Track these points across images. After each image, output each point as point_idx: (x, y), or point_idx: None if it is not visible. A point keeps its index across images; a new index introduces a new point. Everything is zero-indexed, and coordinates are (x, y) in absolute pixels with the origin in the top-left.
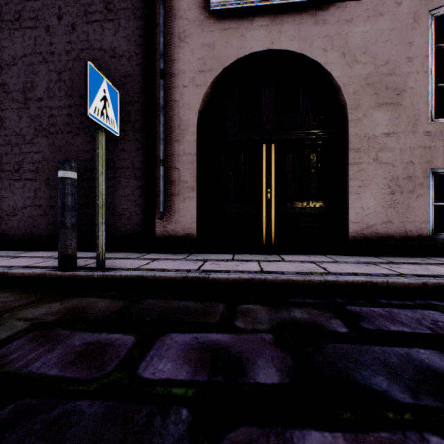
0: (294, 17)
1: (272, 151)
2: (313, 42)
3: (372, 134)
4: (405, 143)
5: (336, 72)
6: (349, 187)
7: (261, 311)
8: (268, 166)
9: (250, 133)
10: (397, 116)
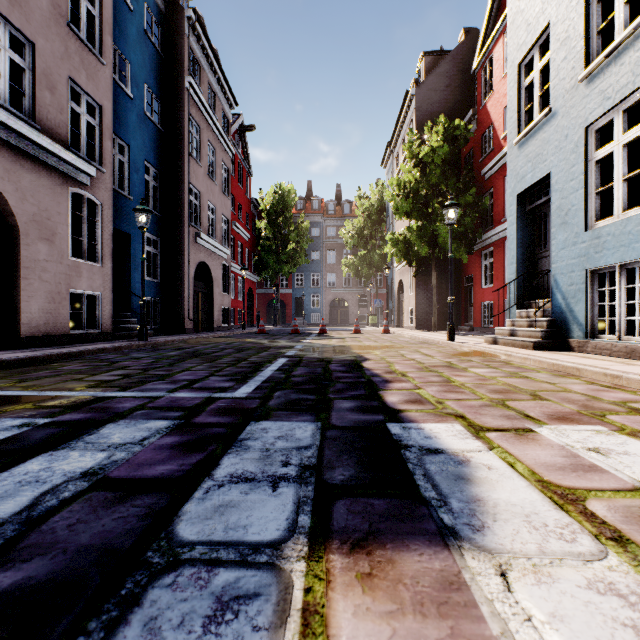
0: None
1: None
2: None
3: (38, 258)
4: (57, 269)
5: (13, 202)
6: (22, 296)
7: (65, 363)
8: None
9: None
10: (53, 250)
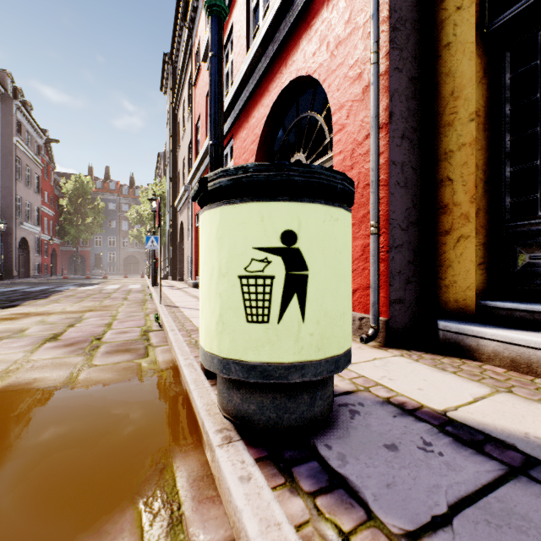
0: None
1: None
2: None
3: None
4: None
5: None
6: None
7: None
8: None
9: None
10: None
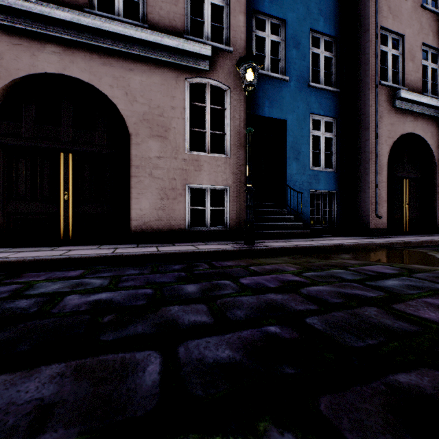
0: (85, 54)
1: (70, 159)
2: (102, 78)
3: (148, 156)
4: (170, 165)
5: (121, 106)
6: (131, 194)
7: None
8: (66, 171)
9: (48, 141)
10: (165, 146)
